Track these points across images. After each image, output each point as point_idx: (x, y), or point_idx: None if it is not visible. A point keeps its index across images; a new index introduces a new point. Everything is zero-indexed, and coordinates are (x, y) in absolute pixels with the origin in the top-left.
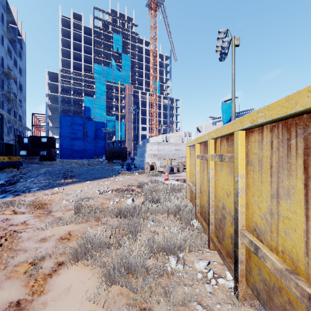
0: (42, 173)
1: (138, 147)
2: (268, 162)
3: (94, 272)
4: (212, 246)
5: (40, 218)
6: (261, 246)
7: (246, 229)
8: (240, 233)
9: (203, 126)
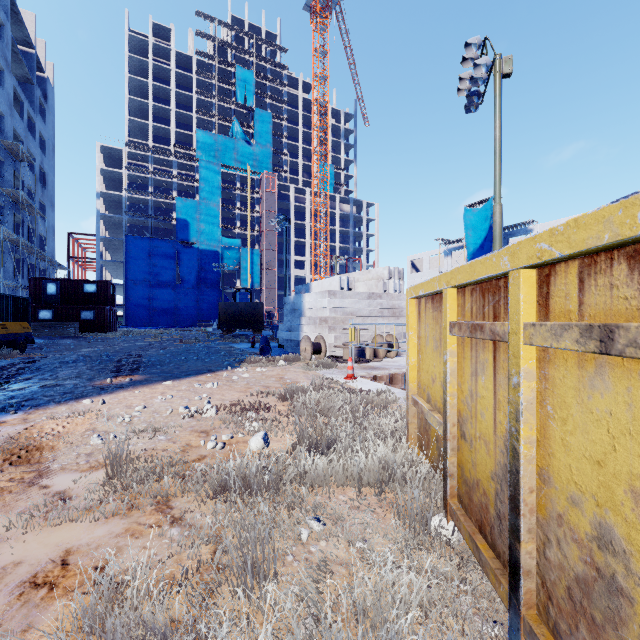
0: (69, 361)
1: (287, 304)
2: None
3: None
4: None
5: (3, 497)
6: None
7: None
8: None
9: (425, 259)
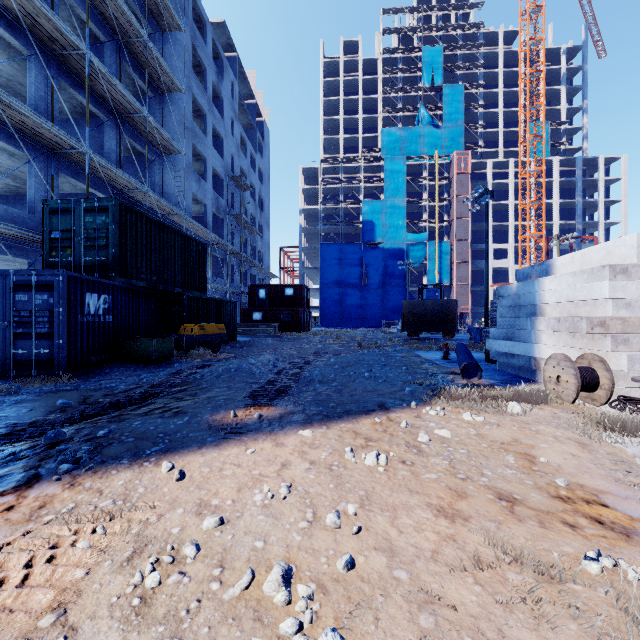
0: (231, 369)
1: (503, 297)
2: None
3: None
4: None
5: None
6: None
7: None
8: None
9: None
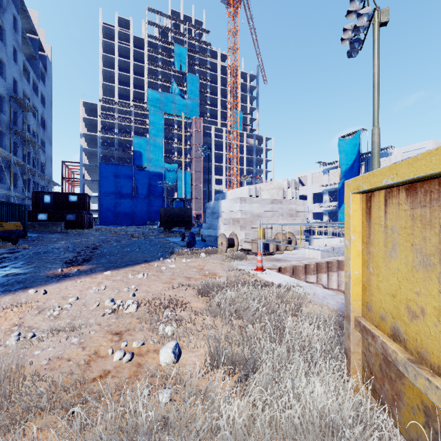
0: (40, 252)
1: (208, 208)
2: None
3: None
4: None
5: None
6: None
7: None
8: None
9: (309, 176)
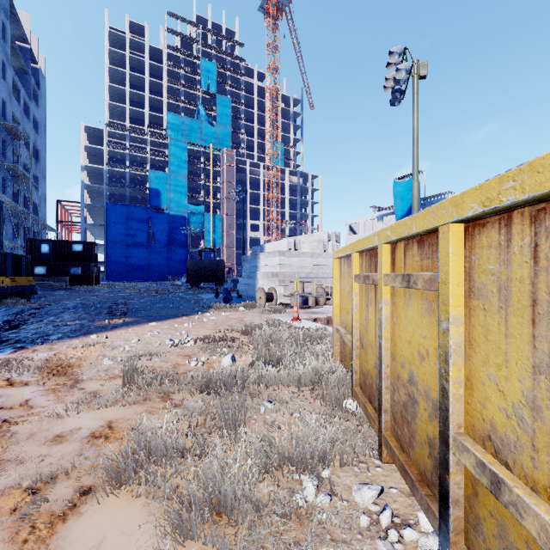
0: (70, 308)
1: (245, 261)
2: (525, 291)
3: (150, 510)
4: (387, 455)
5: (56, 394)
6: (508, 479)
7: (467, 433)
8: (454, 441)
9: (361, 223)
